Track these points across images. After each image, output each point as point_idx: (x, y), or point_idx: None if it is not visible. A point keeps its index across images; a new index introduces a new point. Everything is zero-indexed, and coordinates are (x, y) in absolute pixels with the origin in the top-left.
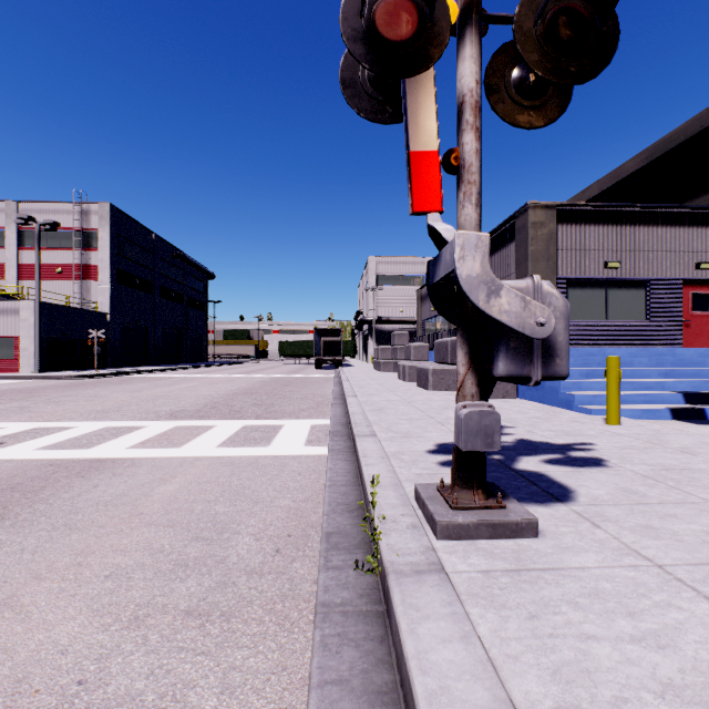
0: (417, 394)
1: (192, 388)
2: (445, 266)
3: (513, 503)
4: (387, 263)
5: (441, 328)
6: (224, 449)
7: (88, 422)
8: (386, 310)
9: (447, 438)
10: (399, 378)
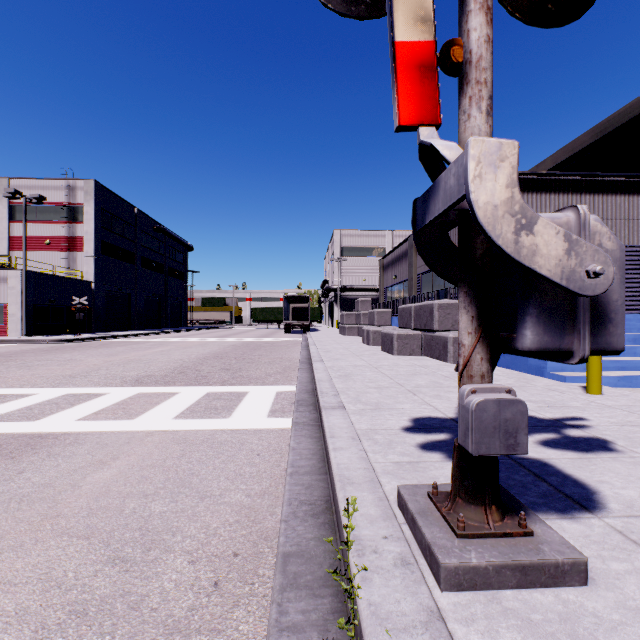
0: (382, 359)
1: (165, 352)
2: (447, 195)
3: (538, 524)
4: (351, 235)
5: (402, 295)
6: (180, 421)
7: (49, 389)
8: (350, 279)
9: (421, 410)
10: (363, 342)
